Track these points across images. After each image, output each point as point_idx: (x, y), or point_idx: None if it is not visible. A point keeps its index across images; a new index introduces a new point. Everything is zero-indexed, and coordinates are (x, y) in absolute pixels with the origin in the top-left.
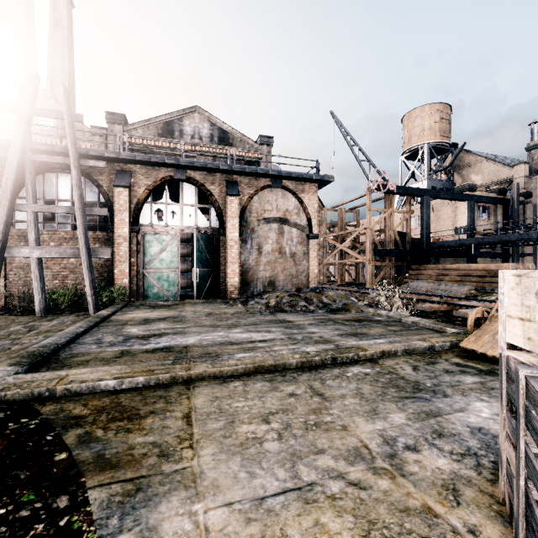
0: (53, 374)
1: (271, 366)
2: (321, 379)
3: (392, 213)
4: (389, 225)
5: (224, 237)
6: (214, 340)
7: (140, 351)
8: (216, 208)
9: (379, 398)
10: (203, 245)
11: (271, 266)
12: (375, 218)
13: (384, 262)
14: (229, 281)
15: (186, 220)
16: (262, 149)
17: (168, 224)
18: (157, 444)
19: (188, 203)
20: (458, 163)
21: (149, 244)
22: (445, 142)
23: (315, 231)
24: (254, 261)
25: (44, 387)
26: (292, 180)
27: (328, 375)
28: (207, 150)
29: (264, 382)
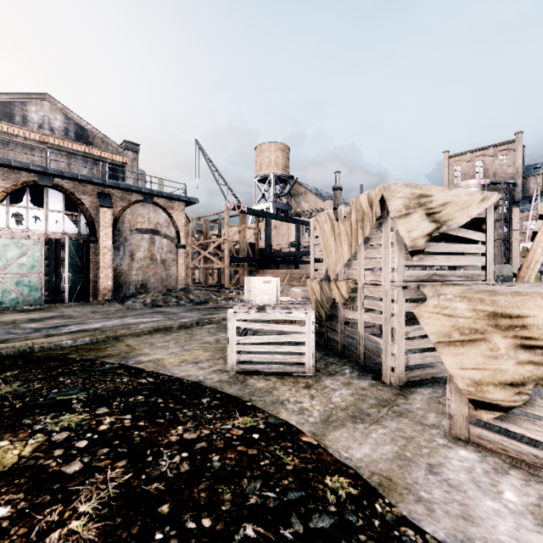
0: (21, 343)
1: (163, 329)
2: (191, 330)
3: (245, 229)
4: (243, 238)
5: (96, 244)
6: (116, 324)
7: (62, 333)
8: (87, 216)
9: (217, 332)
10: (74, 251)
11: (144, 271)
12: (234, 229)
13: (239, 267)
14: (103, 284)
15: (51, 226)
16: (128, 154)
17: (29, 228)
18: (121, 352)
19: (54, 208)
20: (294, 191)
21: (4, 248)
22: (285, 174)
23: (183, 242)
24: (126, 266)
25: (27, 347)
26: (162, 198)
27: (194, 329)
28: (61, 145)
29: (161, 334)
